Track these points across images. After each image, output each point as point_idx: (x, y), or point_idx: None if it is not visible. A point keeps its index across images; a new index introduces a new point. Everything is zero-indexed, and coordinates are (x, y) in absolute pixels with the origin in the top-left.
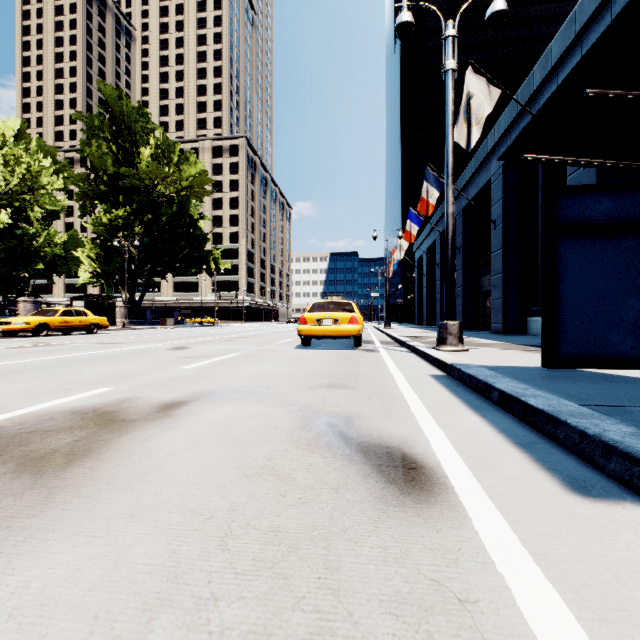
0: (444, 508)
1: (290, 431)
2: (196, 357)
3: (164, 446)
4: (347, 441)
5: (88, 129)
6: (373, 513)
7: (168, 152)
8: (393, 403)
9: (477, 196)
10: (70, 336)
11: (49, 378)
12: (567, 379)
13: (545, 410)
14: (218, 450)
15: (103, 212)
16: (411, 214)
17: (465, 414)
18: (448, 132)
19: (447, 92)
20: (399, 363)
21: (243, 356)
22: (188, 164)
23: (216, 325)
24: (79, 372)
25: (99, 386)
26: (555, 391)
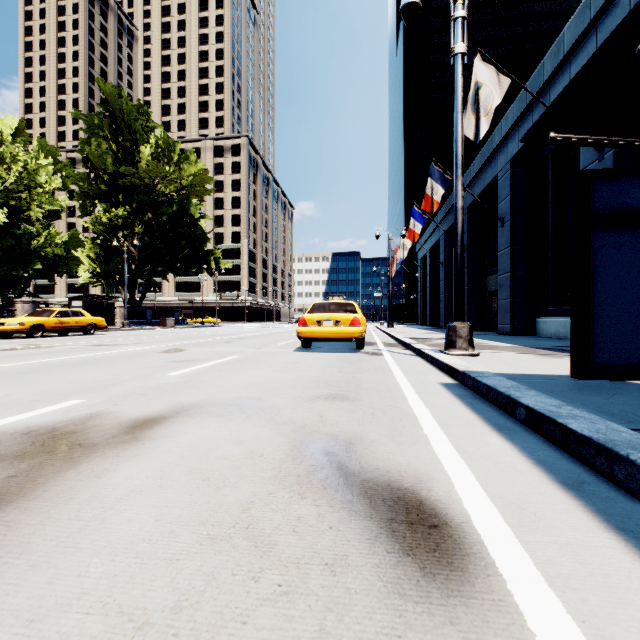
0: (488, 607)
1: (278, 462)
2: (188, 361)
3: (117, 486)
4: (347, 478)
5: (88, 128)
6: (384, 618)
7: (168, 151)
8: (402, 421)
9: (483, 193)
10: (66, 337)
11: (20, 387)
12: (601, 392)
13: (594, 438)
14: (183, 493)
15: (103, 211)
16: (415, 212)
17: (488, 437)
18: (457, 120)
19: (456, 78)
20: (405, 369)
21: (238, 360)
22: (188, 163)
23: (217, 325)
24: (57, 379)
25: (71, 397)
26: (594, 409)
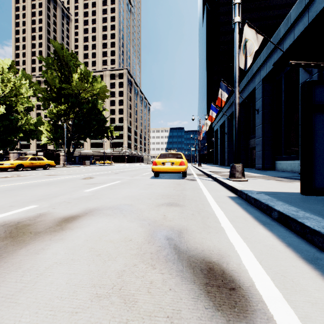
0: None
1: (140, 244)
2: (95, 184)
3: (47, 259)
4: (179, 255)
5: (46, 65)
6: None
7: (86, 76)
8: (209, 218)
9: (247, 97)
10: (34, 171)
11: (5, 198)
12: (318, 202)
13: (322, 232)
14: (84, 264)
15: (54, 107)
16: (212, 107)
17: (258, 229)
18: (236, 57)
19: (235, 35)
20: (208, 188)
21: (121, 183)
22: (97, 82)
23: (111, 165)
24: (25, 194)
25: (31, 204)
26: (316, 212)
